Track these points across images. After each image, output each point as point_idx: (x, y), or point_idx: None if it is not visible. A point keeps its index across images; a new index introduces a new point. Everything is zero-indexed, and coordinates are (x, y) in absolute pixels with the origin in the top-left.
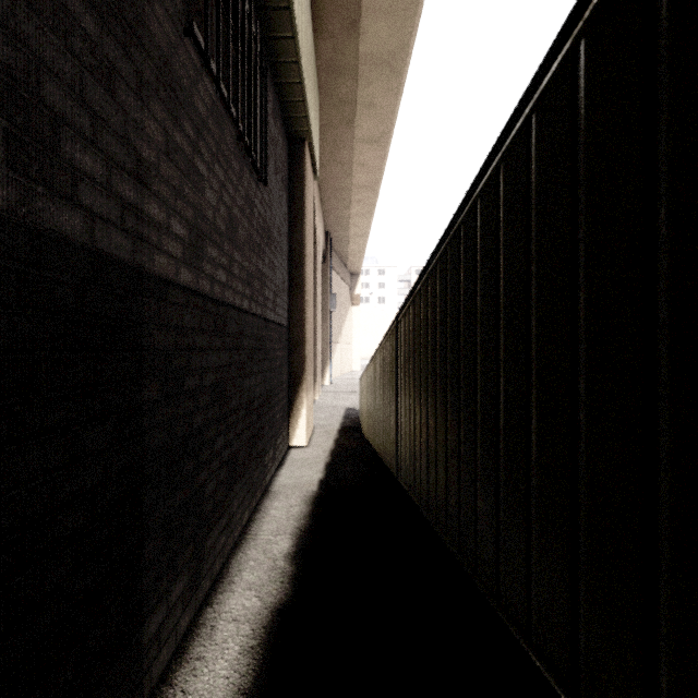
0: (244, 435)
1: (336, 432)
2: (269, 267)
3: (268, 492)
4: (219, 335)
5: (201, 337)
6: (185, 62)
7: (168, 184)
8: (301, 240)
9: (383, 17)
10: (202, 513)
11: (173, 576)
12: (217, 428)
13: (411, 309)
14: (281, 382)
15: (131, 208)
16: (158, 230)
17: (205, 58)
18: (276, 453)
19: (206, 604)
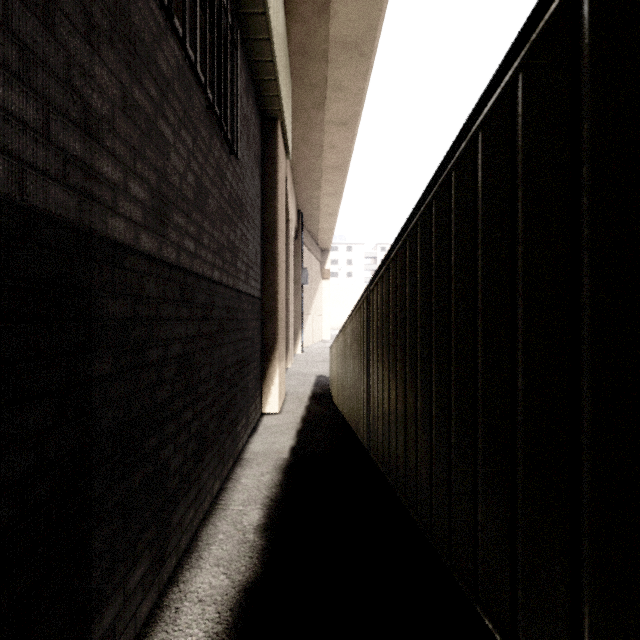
0: (215, 406)
1: (307, 399)
2: (242, 240)
3: (241, 459)
4: (187, 305)
5: (165, 307)
6: (147, 17)
7: (125, 143)
8: (273, 215)
9: (352, 1)
10: (167, 489)
11: (132, 561)
12: (184, 400)
13: (385, 276)
14: (254, 351)
15: (77, 162)
16: (113, 190)
17: (168, 13)
18: (249, 420)
19: (172, 583)
